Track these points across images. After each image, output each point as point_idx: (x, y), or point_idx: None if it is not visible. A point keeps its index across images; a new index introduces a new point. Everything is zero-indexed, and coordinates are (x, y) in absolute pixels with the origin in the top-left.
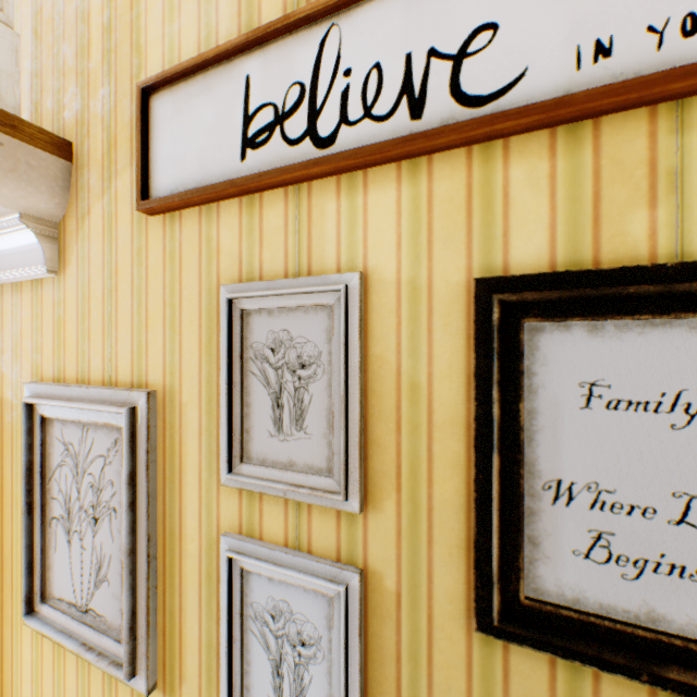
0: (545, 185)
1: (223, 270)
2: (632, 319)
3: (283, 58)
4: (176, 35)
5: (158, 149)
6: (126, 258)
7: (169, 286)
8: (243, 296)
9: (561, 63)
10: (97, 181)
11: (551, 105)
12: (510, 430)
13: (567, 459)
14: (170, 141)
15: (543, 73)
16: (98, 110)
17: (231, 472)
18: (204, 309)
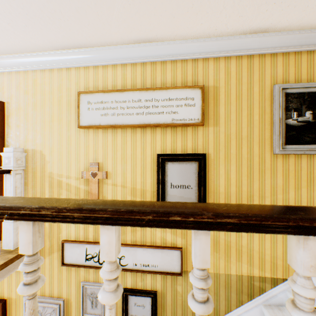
0: (131, 276)
1: (81, 277)
2: (139, 296)
3: (93, 247)
4: (70, 230)
5: (66, 253)
6: (56, 270)
7: (68, 278)
8: (86, 285)
9: (132, 264)
10: (47, 252)
11: (130, 271)
12: (126, 308)
13: (133, 311)
14: (69, 252)
15: (130, 264)
16: (48, 236)
17: (83, 315)
18: (76, 284)
